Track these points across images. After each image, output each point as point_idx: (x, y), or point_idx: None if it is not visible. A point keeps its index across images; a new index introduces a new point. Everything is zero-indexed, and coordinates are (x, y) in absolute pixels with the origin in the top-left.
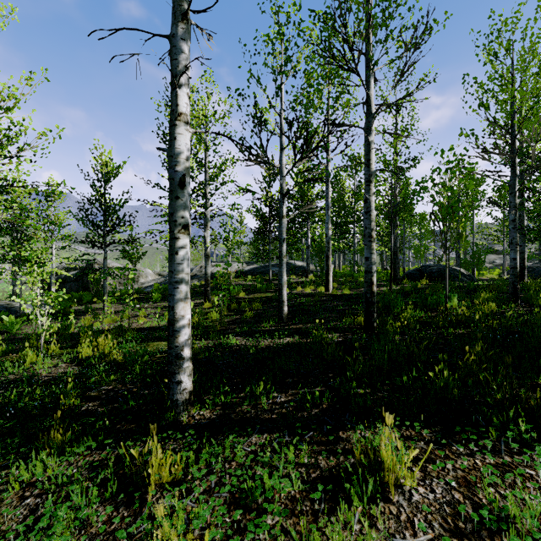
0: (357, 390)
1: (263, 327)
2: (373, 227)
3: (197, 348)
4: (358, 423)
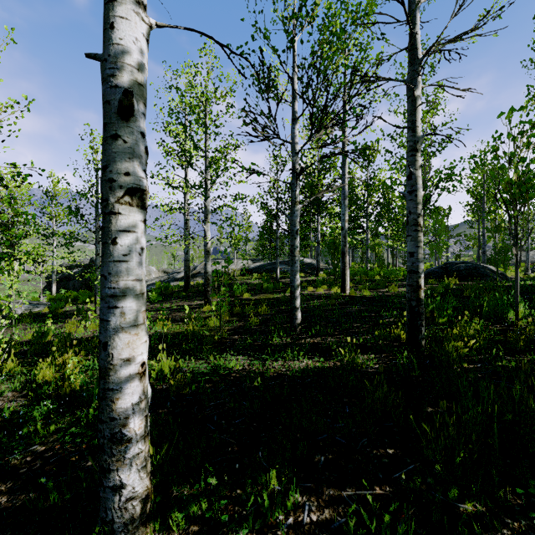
0: (460, 504)
1: (271, 340)
2: (420, 212)
3: (181, 378)
4: None
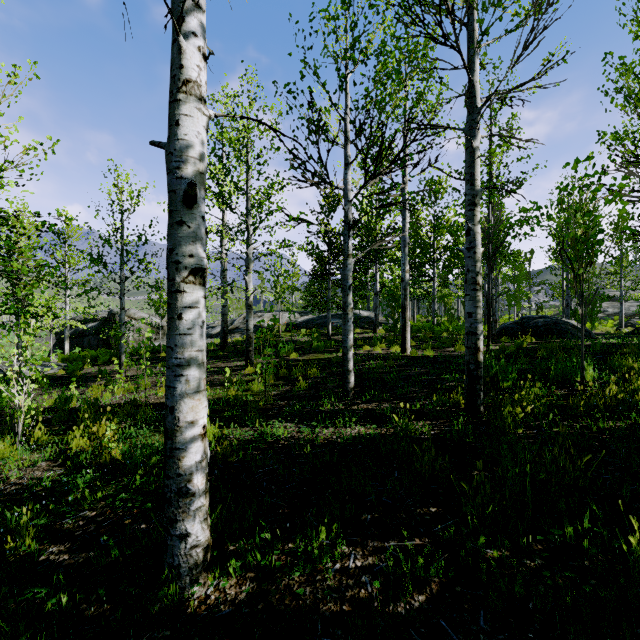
0: (487, 550)
1: (321, 406)
2: (478, 270)
3: (227, 445)
4: None
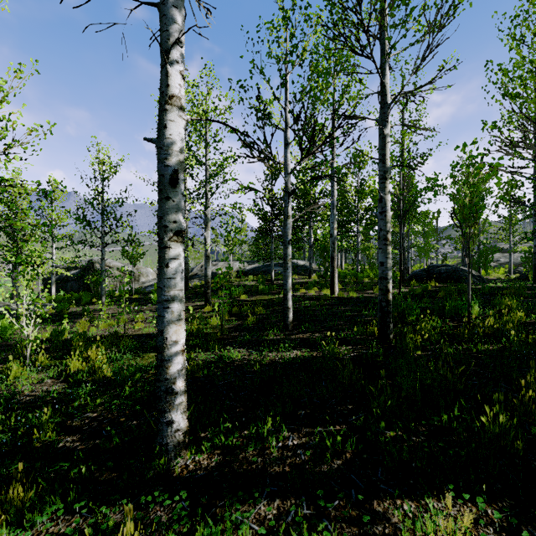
0: (387, 431)
1: (267, 336)
2: (388, 229)
3: (195, 365)
4: (396, 488)
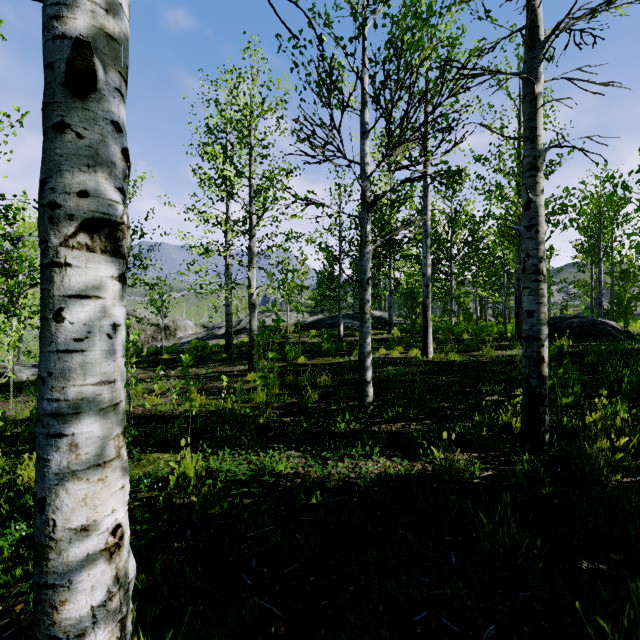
0: None
1: (334, 425)
2: (542, 255)
3: (209, 490)
4: None
